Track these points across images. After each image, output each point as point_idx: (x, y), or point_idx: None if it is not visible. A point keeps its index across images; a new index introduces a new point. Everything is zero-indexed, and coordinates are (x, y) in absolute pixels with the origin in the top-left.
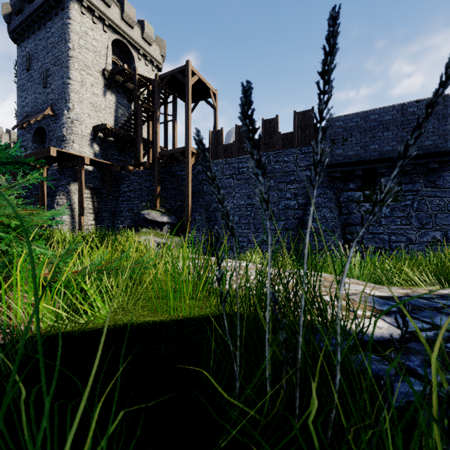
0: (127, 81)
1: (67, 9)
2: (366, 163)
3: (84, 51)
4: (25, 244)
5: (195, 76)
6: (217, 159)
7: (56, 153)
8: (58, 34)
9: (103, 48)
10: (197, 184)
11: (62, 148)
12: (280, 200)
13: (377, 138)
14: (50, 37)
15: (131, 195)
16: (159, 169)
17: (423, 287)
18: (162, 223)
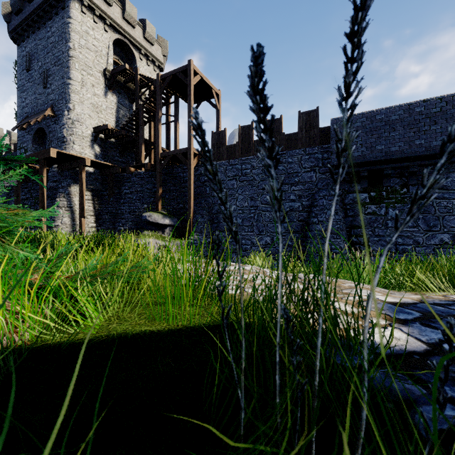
0: (129, 82)
1: (68, 8)
2: (372, 164)
3: (84, 51)
4: (7, 247)
5: (198, 76)
6: (220, 161)
7: (56, 154)
8: (59, 33)
9: (104, 48)
10: (200, 186)
11: (63, 149)
12: (284, 202)
13: (384, 139)
14: (51, 37)
15: (133, 197)
16: (161, 170)
17: (437, 292)
18: (164, 225)
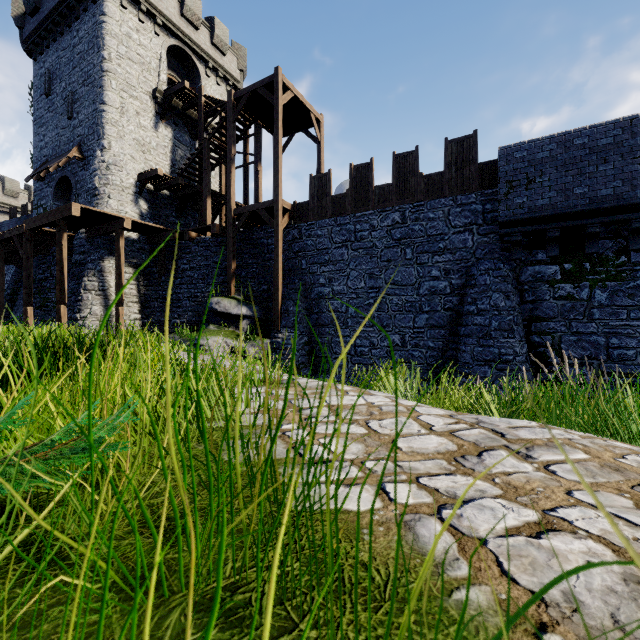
0: (189, 108)
1: (101, 1)
2: (567, 218)
3: (125, 63)
4: None
5: (289, 93)
6: (322, 219)
7: (82, 213)
8: (88, 38)
9: (153, 59)
10: (292, 257)
11: (94, 205)
12: (421, 281)
13: (587, 176)
14: (78, 44)
15: (194, 274)
16: (235, 235)
17: None
18: (239, 317)
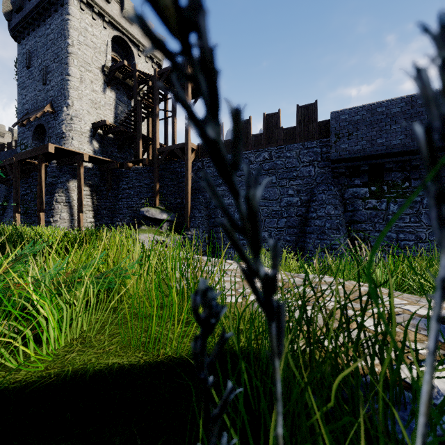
0: (127, 78)
1: (67, 5)
2: (373, 158)
3: (83, 47)
4: None
5: None
6: None
7: (54, 150)
8: (58, 30)
9: (102, 45)
10: (197, 181)
11: (62, 144)
12: (282, 197)
13: (385, 132)
14: (50, 34)
15: (131, 192)
16: (159, 165)
17: None
18: (162, 220)
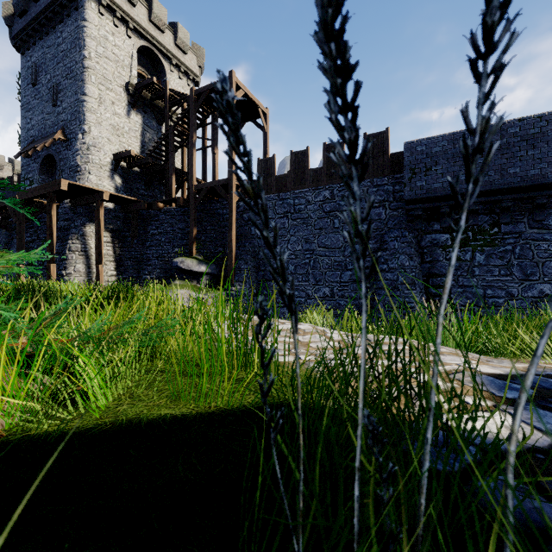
0: (156, 98)
1: (82, 8)
2: None
3: (102, 61)
4: None
5: (241, 91)
6: (268, 194)
7: (68, 187)
8: (71, 39)
9: (126, 57)
10: (243, 225)
11: (76, 180)
12: (346, 245)
13: None
14: (62, 44)
15: (161, 238)
16: (196, 206)
17: (547, 359)
18: (200, 273)
